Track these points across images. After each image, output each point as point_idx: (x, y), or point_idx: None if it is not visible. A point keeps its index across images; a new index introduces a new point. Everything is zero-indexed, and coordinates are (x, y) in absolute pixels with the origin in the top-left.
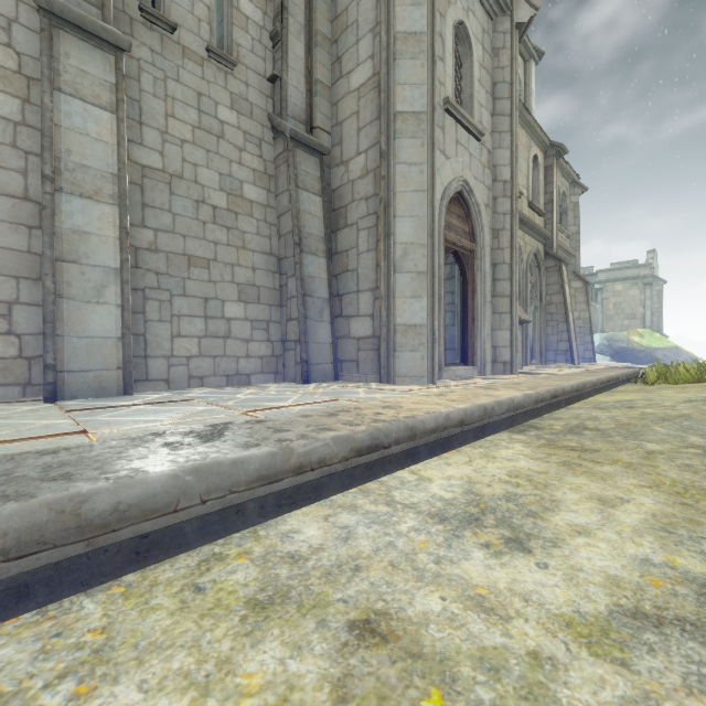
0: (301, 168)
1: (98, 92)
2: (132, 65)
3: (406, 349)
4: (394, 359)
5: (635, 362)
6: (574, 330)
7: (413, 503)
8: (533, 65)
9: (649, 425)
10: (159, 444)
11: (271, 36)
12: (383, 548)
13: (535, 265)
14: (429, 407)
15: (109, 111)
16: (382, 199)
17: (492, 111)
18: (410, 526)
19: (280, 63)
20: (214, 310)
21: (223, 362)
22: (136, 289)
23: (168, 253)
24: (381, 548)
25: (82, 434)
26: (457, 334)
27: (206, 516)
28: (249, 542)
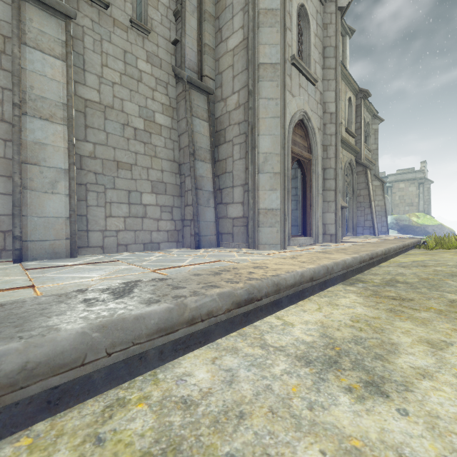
0: (194, 102)
1: (53, 46)
2: (78, 30)
3: (266, 225)
4: (258, 232)
5: (414, 234)
6: (375, 213)
7: (281, 346)
8: (347, 38)
9: (443, 279)
10: (79, 300)
11: (174, 14)
12: (262, 392)
13: (349, 170)
14: (288, 267)
15: (61, 60)
16: (249, 123)
17: (323, 66)
18: (282, 369)
19: (180, 31)
20: (135, 199)
21: (141, 234)
22: (80, 184)
23: (103, 159)
24: (260, 392)
25: (30, 288)
26: (299, 216)
27: (113, 364)
28: (149, 385)
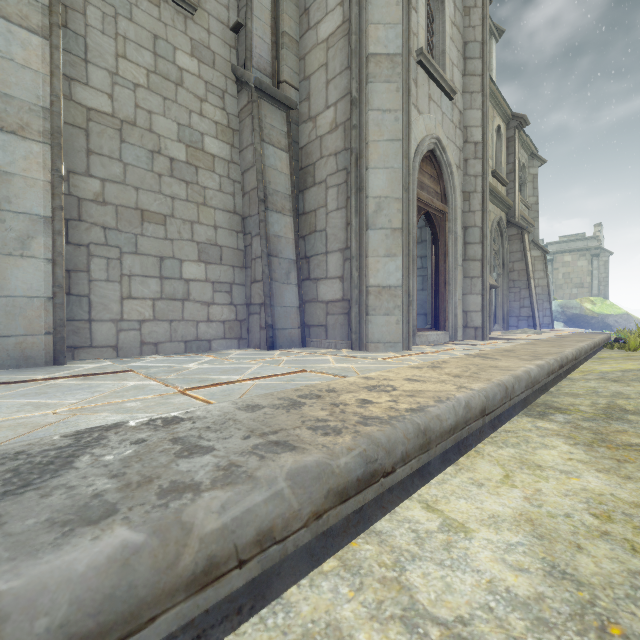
0: (267, 121)
1: (27, 12)
2: None
3: (380, 312)
4: (366, 323)
5: (588, 328)
6: (535, 296)
7: (460, 619)
8: (493, 42)
9: None
10: None
11: None
12: None
13: (498, 233)
14: (434, 388)
15: (40, 36)
16: (353, 150)
17: (463, 71)
18: None
19: (244, 11)
20: (171, 270)
21: (180, 326)
22: (78, 245)
23: (117, 206)
24: None
25: None
26: (427, 299)
27: None
28: None
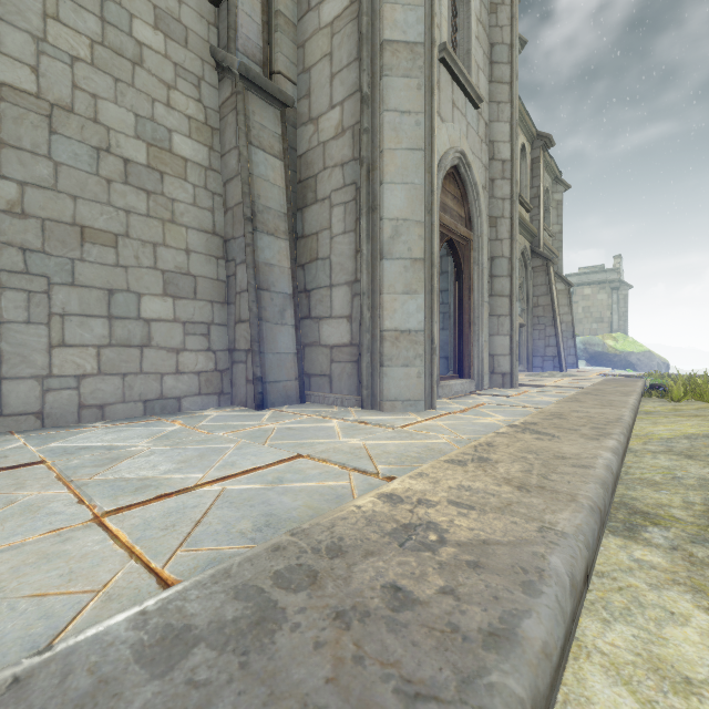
0: (255, 119)
1: None
2: None
3: (397, 362)
4: (380, 376)
5: (611, 366)
6: (561, 334)
7: None
8: None
9: None
10: None
11: None
12: None
13: (522, 264)
14: (505, 534)
15: None
16: (364, 159)
17: (489, 77)
18: None
19: None
20: (124, 307)
21: (138, 381)
22: None
23: (44, 219)
24: None
25: None
26: (449, 340)
27: None
28: None
